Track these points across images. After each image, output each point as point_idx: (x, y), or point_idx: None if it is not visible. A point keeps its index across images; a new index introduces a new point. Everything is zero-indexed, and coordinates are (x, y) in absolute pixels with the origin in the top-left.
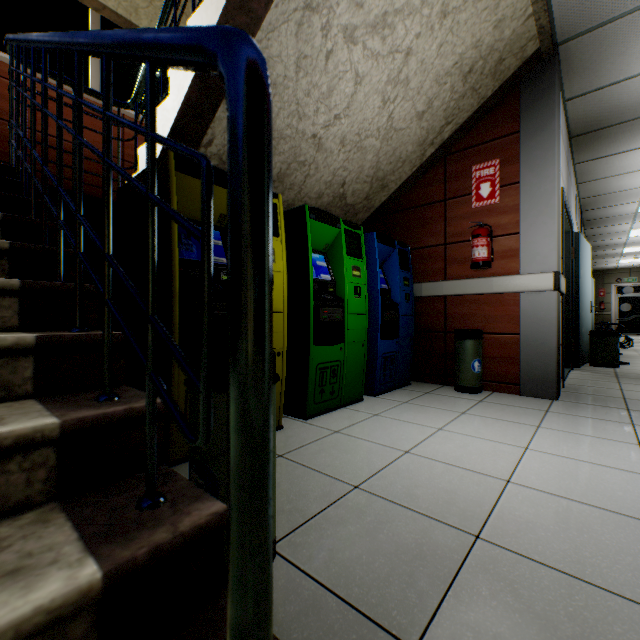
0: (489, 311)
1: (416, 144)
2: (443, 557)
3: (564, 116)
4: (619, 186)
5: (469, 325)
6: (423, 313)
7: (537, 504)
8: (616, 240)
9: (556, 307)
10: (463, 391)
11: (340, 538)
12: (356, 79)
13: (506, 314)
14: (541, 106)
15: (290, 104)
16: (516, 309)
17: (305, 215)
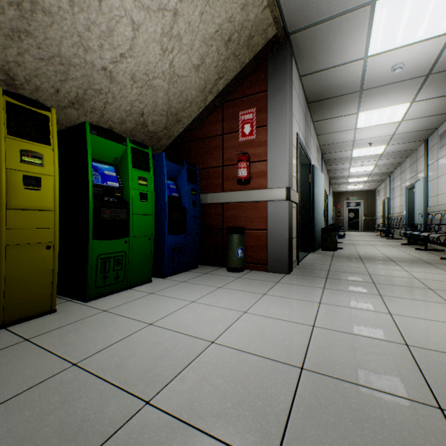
0: (250, 214)
1: (198, 90)
2: (96, 433)
3: (302, 87)
4: (340, 139)
5: (238, 224)
6: (209, 215)
7: (221, 361)
8: (344, 174)
9: (288, 211)
10: (231, 271)
11: (2, 429)
12: (133, 25)
13: (260, 216)
14: (280, 74)
15: (72, 35)
16: (266, 212)
17: (85, 130)
